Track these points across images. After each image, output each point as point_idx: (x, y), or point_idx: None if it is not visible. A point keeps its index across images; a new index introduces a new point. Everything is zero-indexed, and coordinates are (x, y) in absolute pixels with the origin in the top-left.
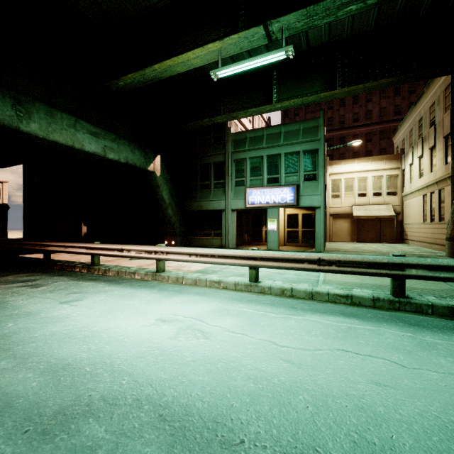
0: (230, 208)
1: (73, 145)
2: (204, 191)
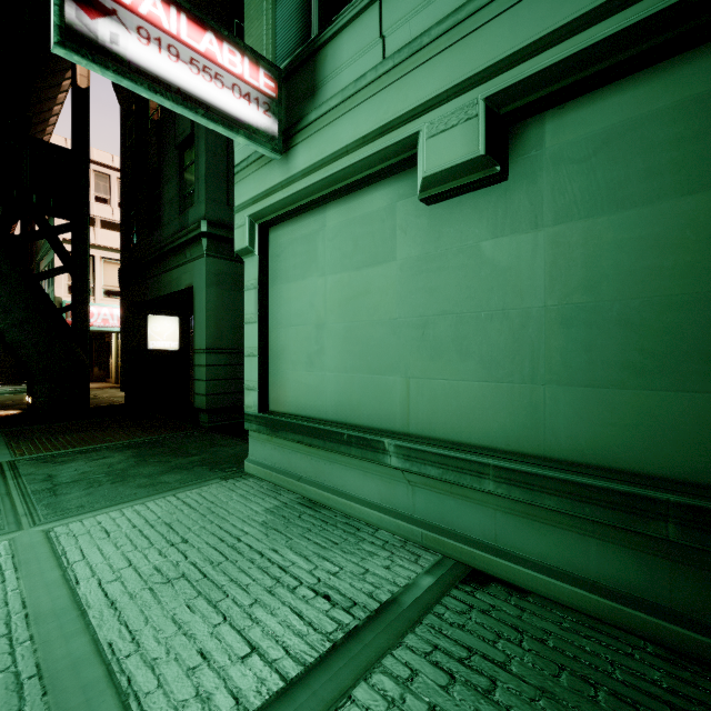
0: None
1: None
2: None
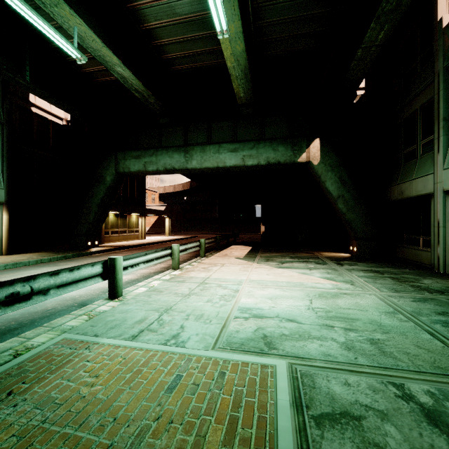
0: (441, 189)
1: (217, 165)
2: (408, 164)
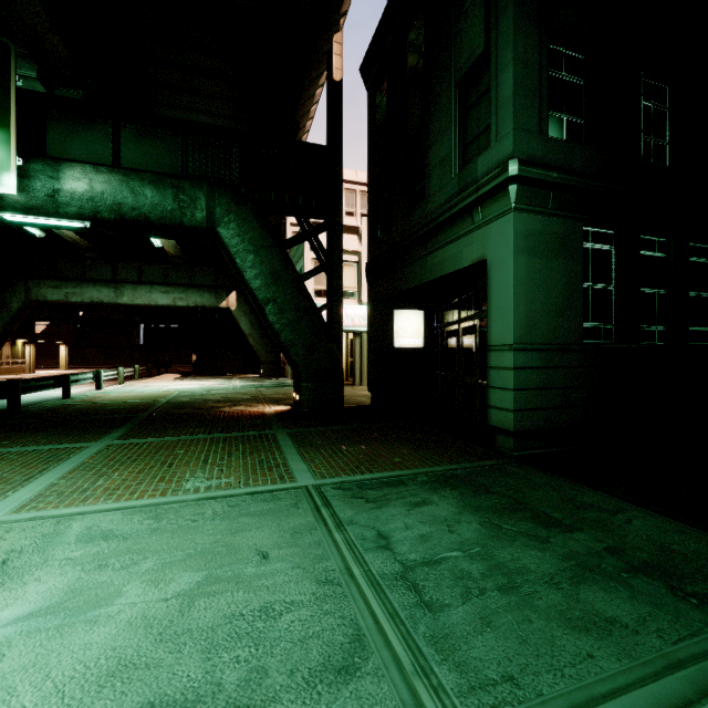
0: None
1: (150, 303)
2: None
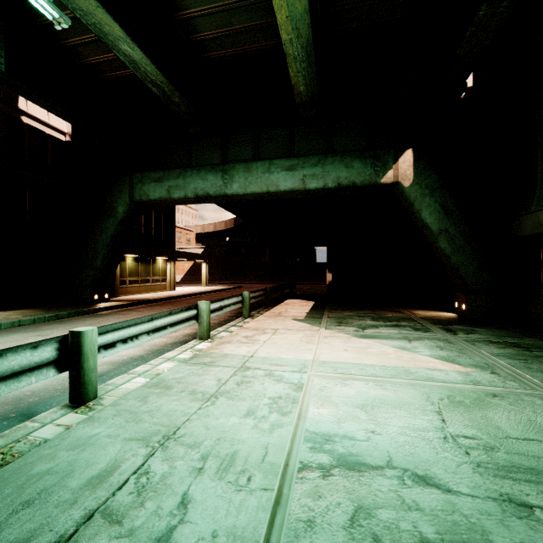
0: None
1: (268, 190)
2: None
